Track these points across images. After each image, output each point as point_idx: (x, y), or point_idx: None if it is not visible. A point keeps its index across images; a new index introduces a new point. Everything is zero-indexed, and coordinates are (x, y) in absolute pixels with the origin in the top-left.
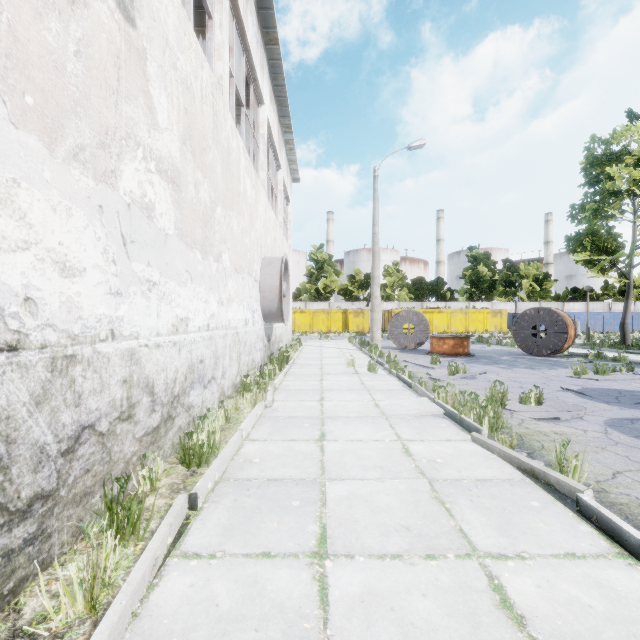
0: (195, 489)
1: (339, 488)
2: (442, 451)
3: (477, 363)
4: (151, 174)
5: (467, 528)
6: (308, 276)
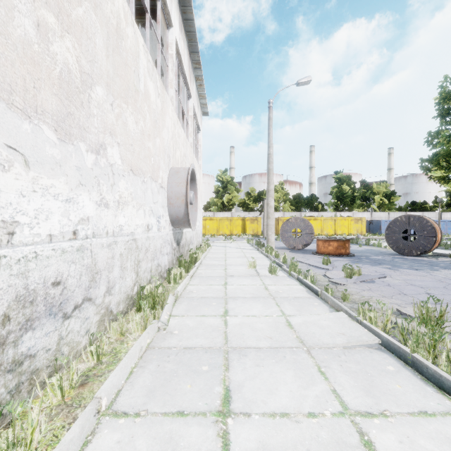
0: None
1: None
2: None
3: (362, 263)
4: None
5: None
6: (216, 193)
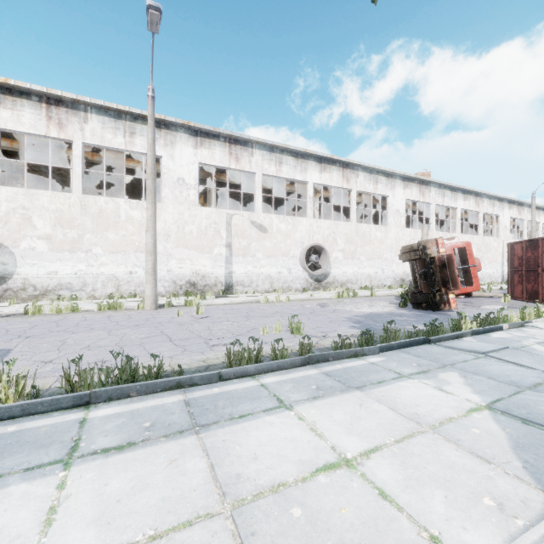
0: None
1: None
2: None
3: None
4: None
5: None
6: None
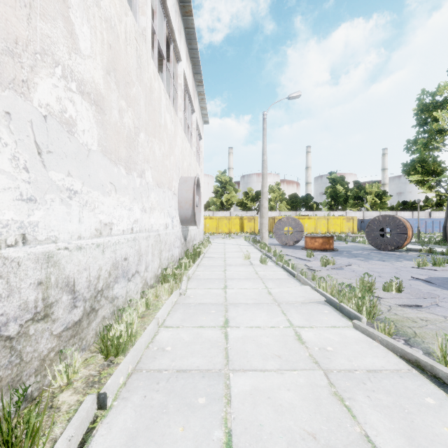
0: (105, 388)
1: (242, 381)
2: (330, 338)
3: (341, 256)
4: (72, 93)
5: (373, 434)
6: (215, 193)
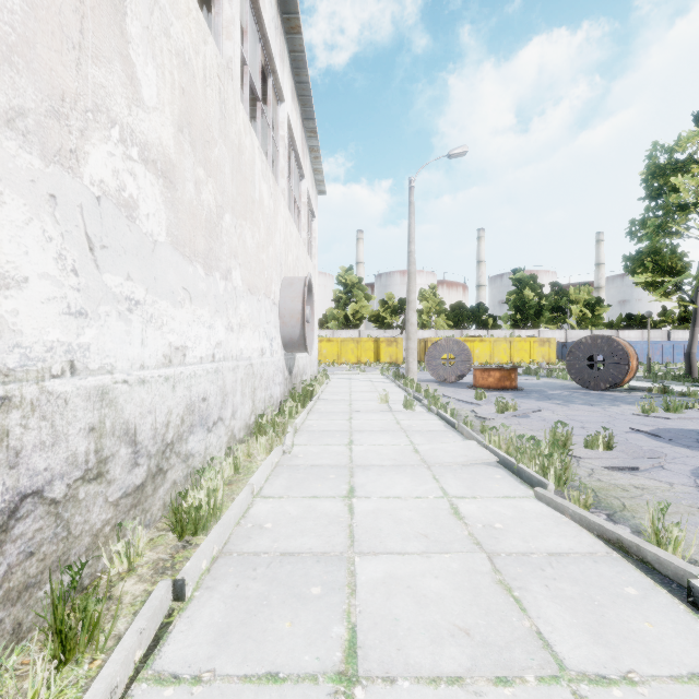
0: (182, 573)
1: (373, 567)
2: (500, 512)
3: (527, 398)
4: (132, 162)
5: (547, 631)
6: (336, 301)
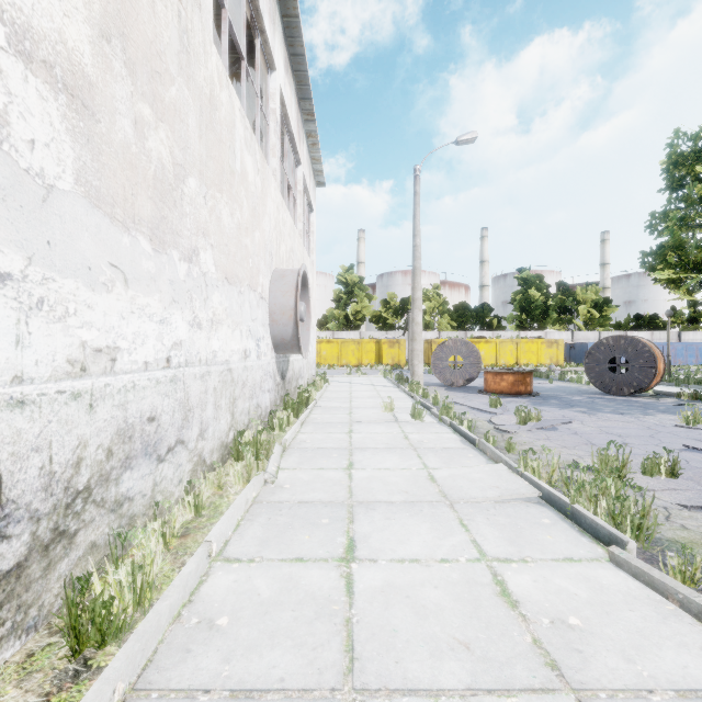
0: None
1: None
2: (569, 591)
3: (547, 405)
4: None
5: None
6: (336, 301)
